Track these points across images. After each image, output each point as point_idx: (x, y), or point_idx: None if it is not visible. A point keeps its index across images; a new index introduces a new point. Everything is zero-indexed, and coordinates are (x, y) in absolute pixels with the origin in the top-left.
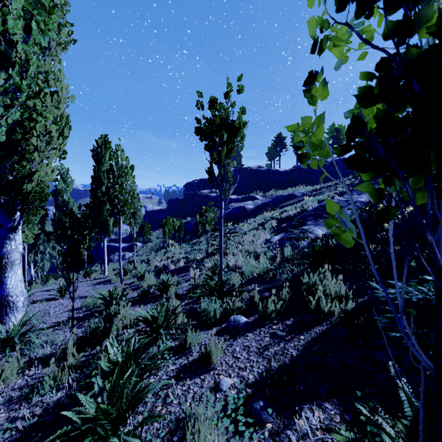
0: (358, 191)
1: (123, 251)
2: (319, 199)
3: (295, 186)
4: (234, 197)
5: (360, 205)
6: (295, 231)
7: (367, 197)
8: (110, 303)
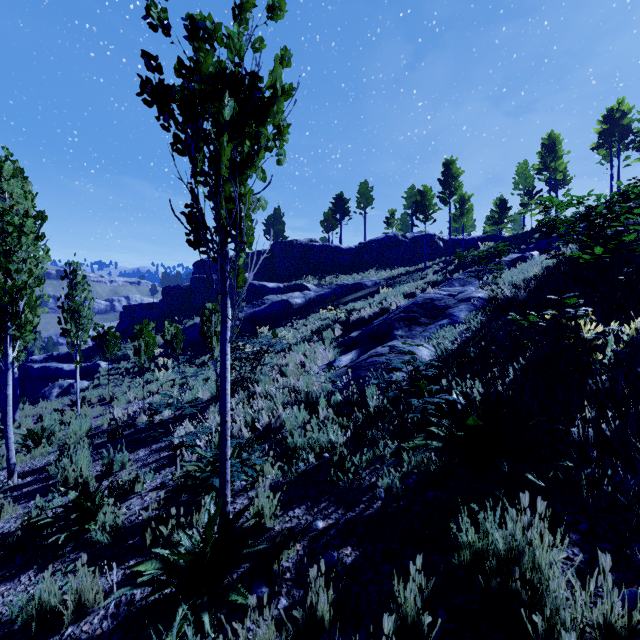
0: (461, 281)
1: (73, 376)
2: (404, 292)
3: (363, 271)
4: (273, 286)
5: (479, 304)
6: (381, 351)
7: (488, 290)
8: None
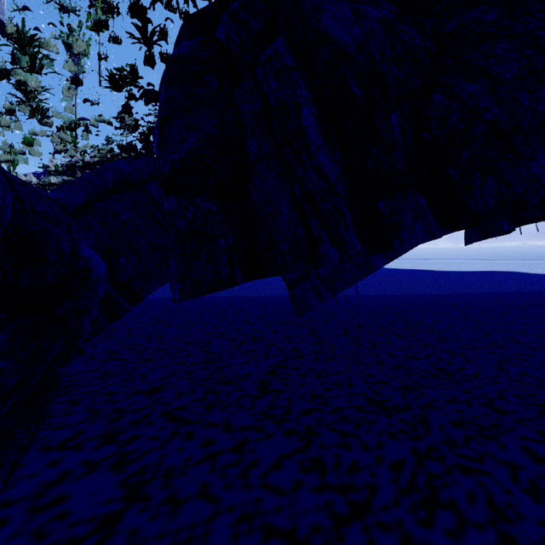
0: None
1: None
2: None
3: None
4: None
5: None
6: None
7: None
8: None
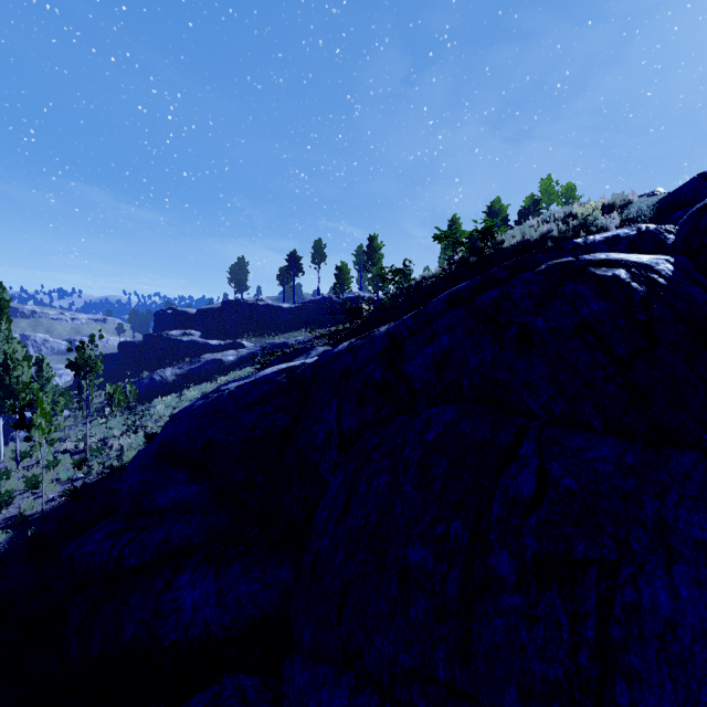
0: None
1: None
2: None
3: (298, 328)
4: (215, 343)
5: None
6: None
7: None
8: (2, 480)
